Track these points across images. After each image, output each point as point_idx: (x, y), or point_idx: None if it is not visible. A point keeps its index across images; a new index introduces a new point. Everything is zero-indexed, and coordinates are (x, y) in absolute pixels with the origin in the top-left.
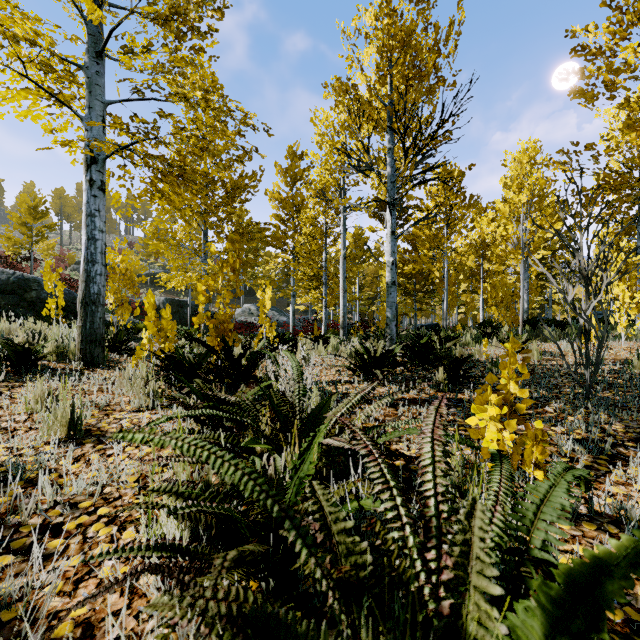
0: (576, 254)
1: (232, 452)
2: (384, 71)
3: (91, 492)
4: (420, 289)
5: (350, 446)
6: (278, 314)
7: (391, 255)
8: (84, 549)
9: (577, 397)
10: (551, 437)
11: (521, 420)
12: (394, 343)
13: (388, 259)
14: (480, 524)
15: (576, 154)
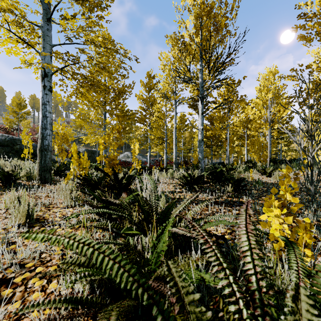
0: (306, 122)
1: (116, 234)
2: (198, 27)
3: (33, 257)
4: (214, 144)
5: (190, 234)
6: (142, 157)
7: (201, 125)
8: (24, 296)
9: (307, 201)
10: (297, 224)
11: (294, 217)
12: (203, 171)
13: (200, 127)
14: (306, 307)
15: (300, 71)
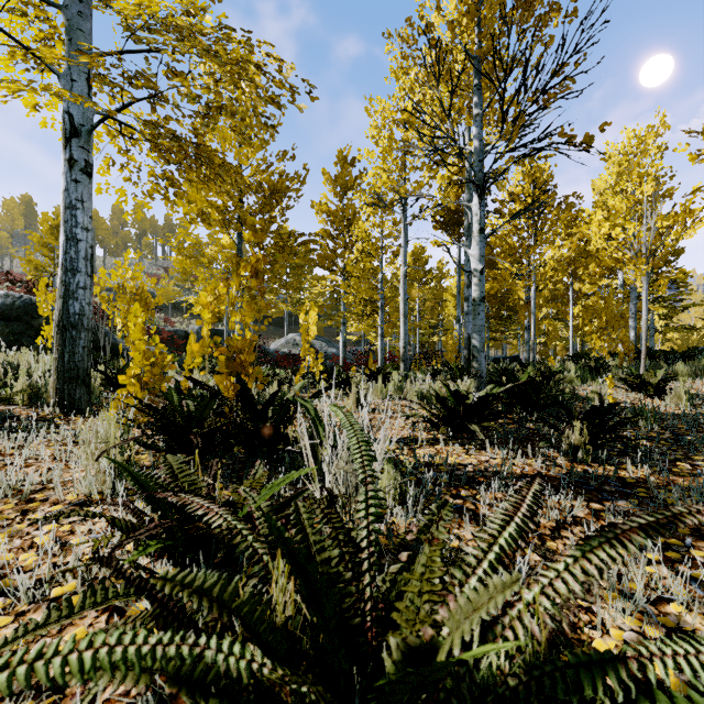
0: None
1: None
2: None
3: None
4: (494, 315)
5: None
6: (326, 345)
7: (479, 261)
8: None
9: None
10: None
11: None
12: (484, 382)
13: (475, 266)
14: None
15: None
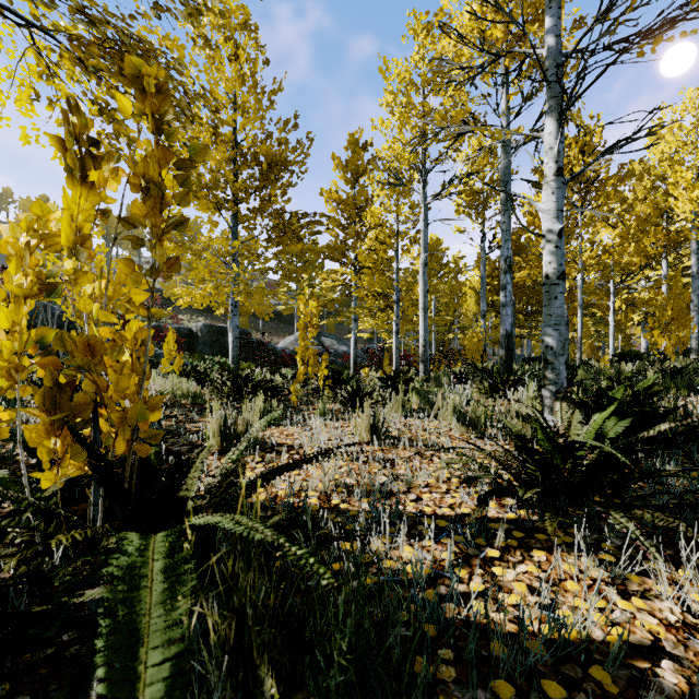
0: None
1: None
2: None
3: None
4: (522, 309)
5: None
6: (337, 343)
7: (556, 218)
8: None
9: None
10: None
11: None
12: None
13: (549, 226)
14: None
15: None
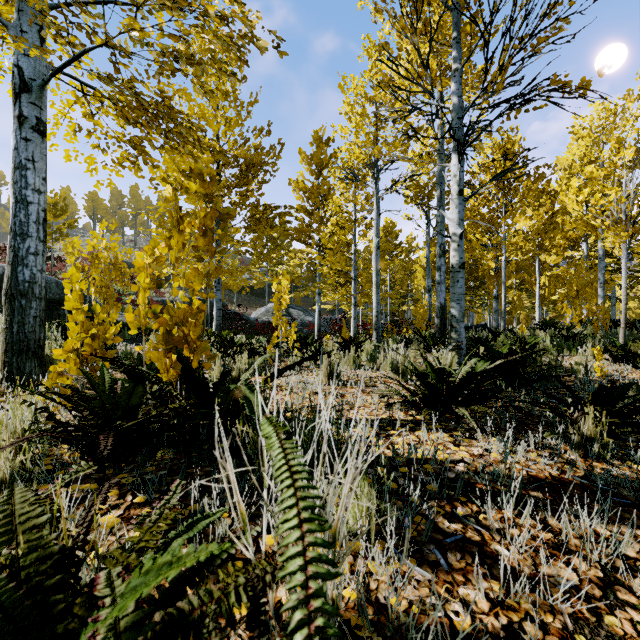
0: None
1: None
2: None
3: None
4: None
5: None
6: (303, 314)
7: (458, 225)
8: None
9: None
10: None
11: None
12: (463, 354)
13: (454, 231)
14: None
15: None
